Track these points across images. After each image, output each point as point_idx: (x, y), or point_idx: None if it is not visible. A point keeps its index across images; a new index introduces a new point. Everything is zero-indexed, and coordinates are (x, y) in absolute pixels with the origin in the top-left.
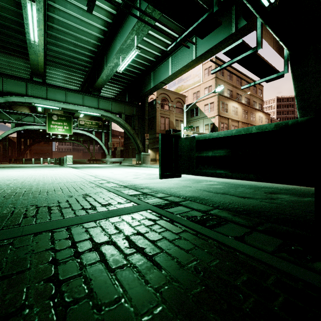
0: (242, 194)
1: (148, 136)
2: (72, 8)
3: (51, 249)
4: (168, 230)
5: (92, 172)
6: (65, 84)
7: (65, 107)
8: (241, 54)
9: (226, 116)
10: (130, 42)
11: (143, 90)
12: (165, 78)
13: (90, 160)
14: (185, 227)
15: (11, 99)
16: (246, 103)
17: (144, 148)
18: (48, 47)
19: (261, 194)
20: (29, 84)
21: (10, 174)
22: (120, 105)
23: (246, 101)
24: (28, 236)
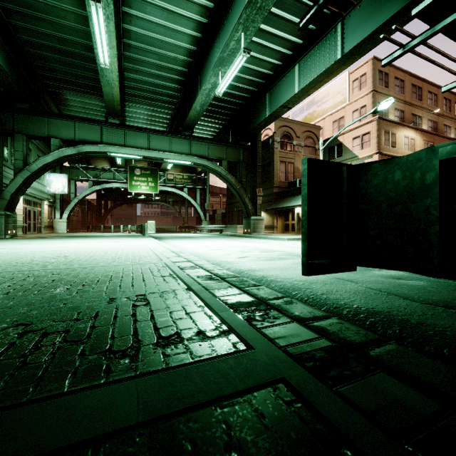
0: None
1: (261, 191)
2: (154, 11)
3: None
4: None
5: (178, 245)
6: (149, 125)
7: (148, 155)
8: (455, 11)
9: (393, 153)
10: (234, 46)
11: (253, 122)
12: (289, 99)
13: (181, 228)
14: None
15: (83, 148)
16: (430, 129)
17: (255, 209)
18: (126, 76)
19: None
20: (104, 127)
21: (70, 247)
22: (220, 147)
23: (430, 126)
24: None
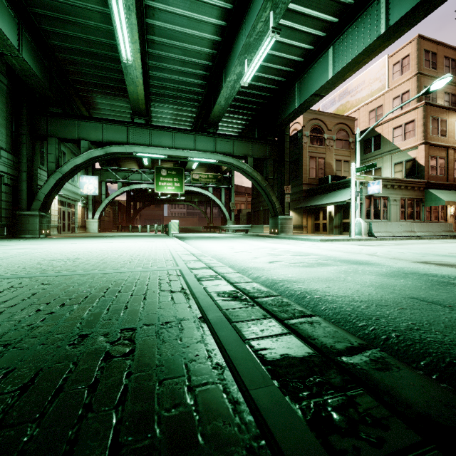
0: None
1: (289, 189)
2: (176, 1)
3: None
4: None
5: (201, 246)
6: (174, 125)
7: (172, 153)
8: None
9: (443, 143)
10: (262, 28)
11: (281, 115)
12: (322, 86)
13: (206, 228)
14: None
15: (110, 149)
16: None
17: (283, 208)
18: (151, 75)
19: None
20: (130, 128)
21: (89, 248)
22: (245, 144)
23: None
24: None
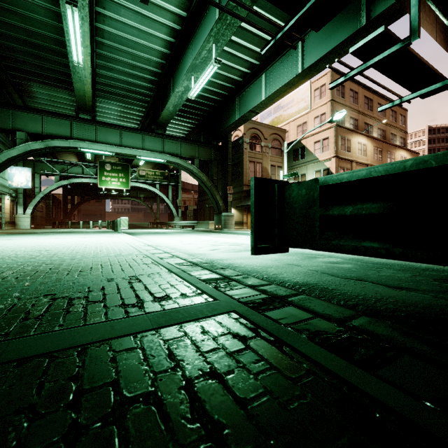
0: (392, 282)
1: (231, 189)
2: (128, 14)
3: (29, 410)
4: (275, 370)
5: (153, 240)
6: (121, 121)
7: (120, 151)
8: (380, 53)
9: (349, 157)
10: (206, 55)
11: (224, 123)
12: (256, 105)
13: (152, 224)
14: (309, 362)
15: (52, 143)
16: (380, 136)
17: (226, 206)
18: (98, 72)
19: (428, 282)
20: (74, 122)
21: (46, 243)
22: (192, 146)
23: (380, 133)
24: (5, 368)
